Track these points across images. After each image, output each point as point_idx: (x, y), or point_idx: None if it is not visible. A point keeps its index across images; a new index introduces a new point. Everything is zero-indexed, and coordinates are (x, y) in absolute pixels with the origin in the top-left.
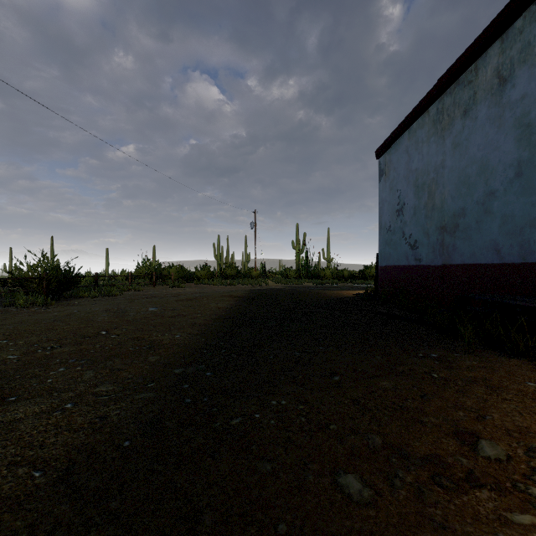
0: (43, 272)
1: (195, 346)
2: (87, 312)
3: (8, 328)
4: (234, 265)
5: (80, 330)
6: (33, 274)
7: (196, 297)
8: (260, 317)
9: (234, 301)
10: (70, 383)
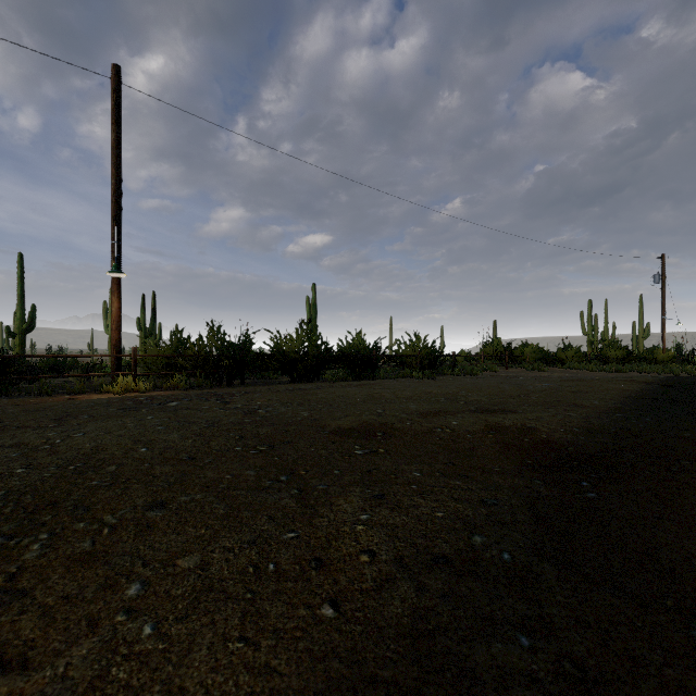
0: (415, 351)
1: (621, 409)
2: (486, 383)
3: (453, 386)
4: (620, 344)
5: (502, 392)
6: (412, 352)
7: (583, 379)
8: (689, 401)
9: (640, 385)
10: (544, 412)
